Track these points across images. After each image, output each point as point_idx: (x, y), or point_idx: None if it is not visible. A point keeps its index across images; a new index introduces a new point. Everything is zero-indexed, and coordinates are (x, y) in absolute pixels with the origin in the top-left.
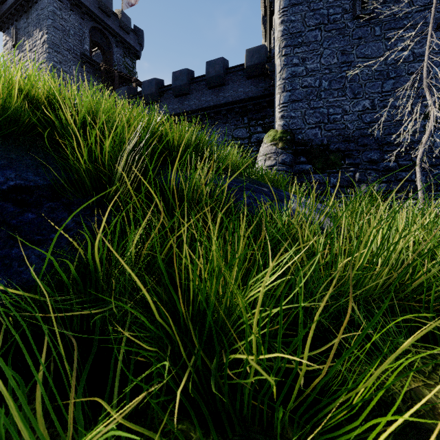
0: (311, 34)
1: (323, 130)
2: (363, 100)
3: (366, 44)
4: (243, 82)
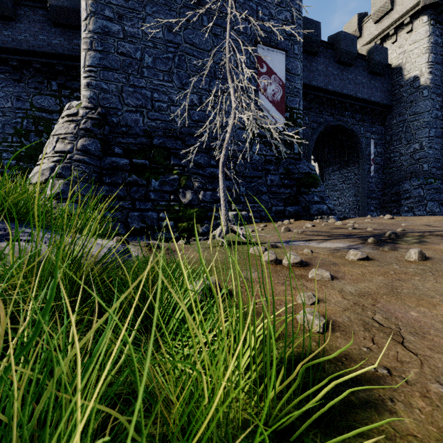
0: None
1: (146, 118)
2: (191, 94)
3: (194, 30)
4: (48, 28)
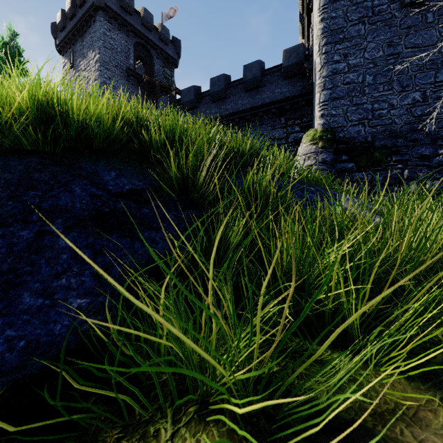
0: (354, 29)
1: (367, 127)
2: (413, 93)
3: (416, 33)
4: (280, 83)
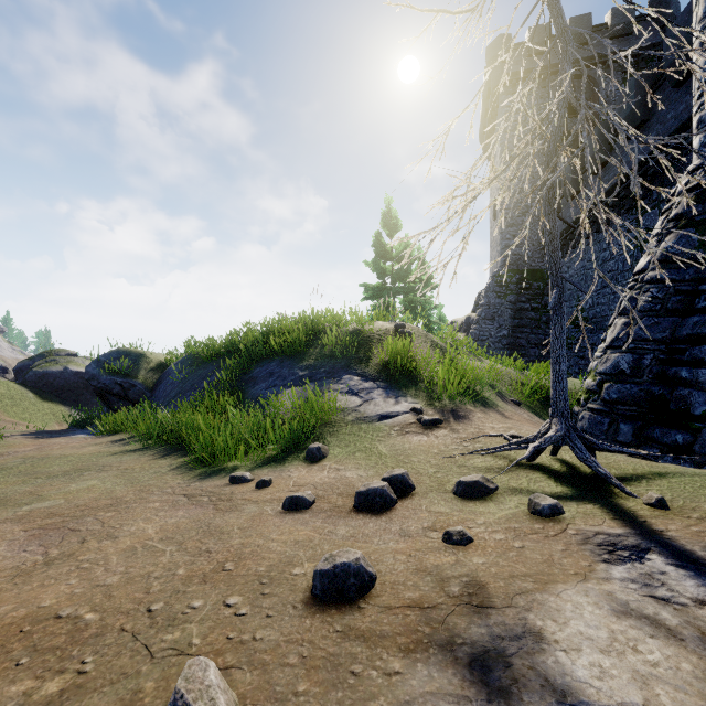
0: None
1: None
2: None
3: None
4: None
